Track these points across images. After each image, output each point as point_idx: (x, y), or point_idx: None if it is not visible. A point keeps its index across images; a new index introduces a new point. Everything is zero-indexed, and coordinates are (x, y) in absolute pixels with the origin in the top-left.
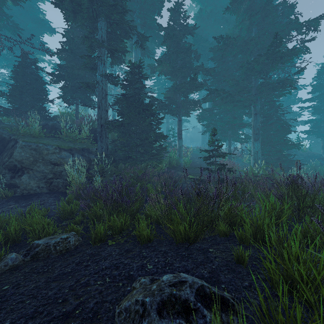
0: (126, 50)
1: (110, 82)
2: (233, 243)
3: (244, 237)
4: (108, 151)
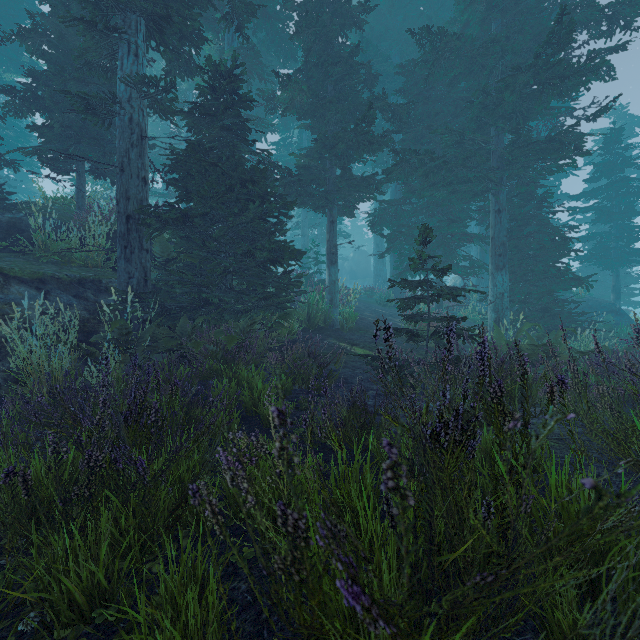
0: (200, 35)
1: (152, 105)
2: None
3: None
4: (148, 285)
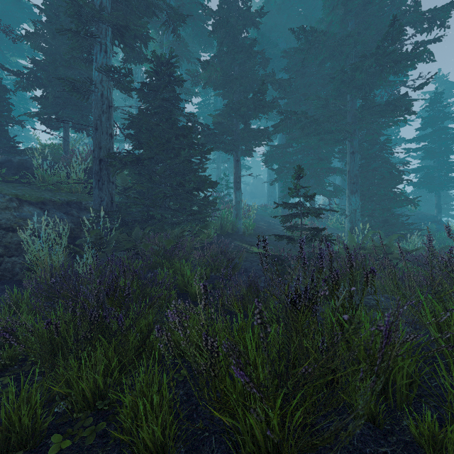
0: (147, 36)
1: (116, 85)
2: (405, 452)
3: (440, 439)
4: (114, 206)
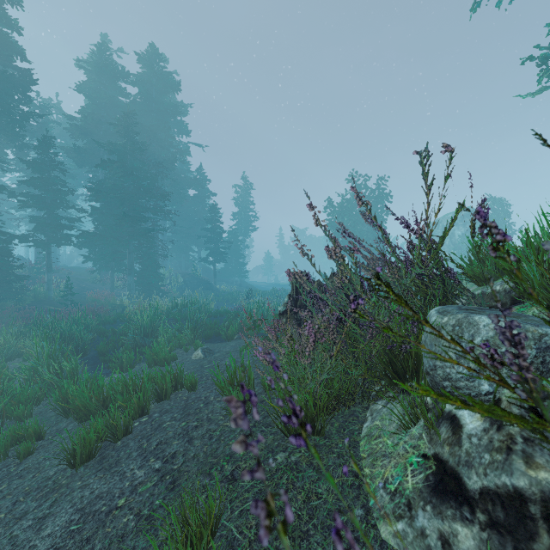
0: None
1: None
2: None
3: None
4: None
